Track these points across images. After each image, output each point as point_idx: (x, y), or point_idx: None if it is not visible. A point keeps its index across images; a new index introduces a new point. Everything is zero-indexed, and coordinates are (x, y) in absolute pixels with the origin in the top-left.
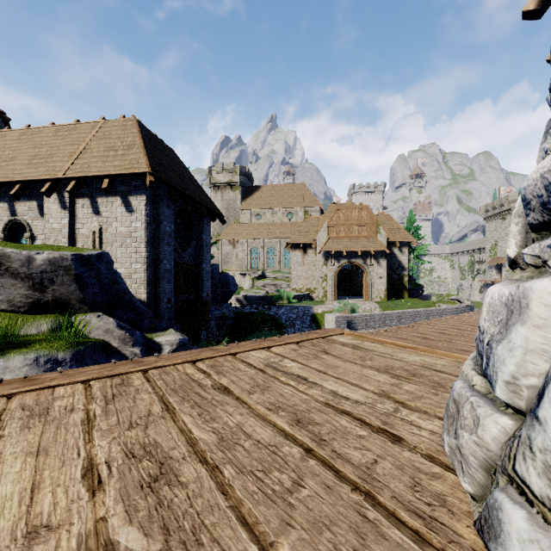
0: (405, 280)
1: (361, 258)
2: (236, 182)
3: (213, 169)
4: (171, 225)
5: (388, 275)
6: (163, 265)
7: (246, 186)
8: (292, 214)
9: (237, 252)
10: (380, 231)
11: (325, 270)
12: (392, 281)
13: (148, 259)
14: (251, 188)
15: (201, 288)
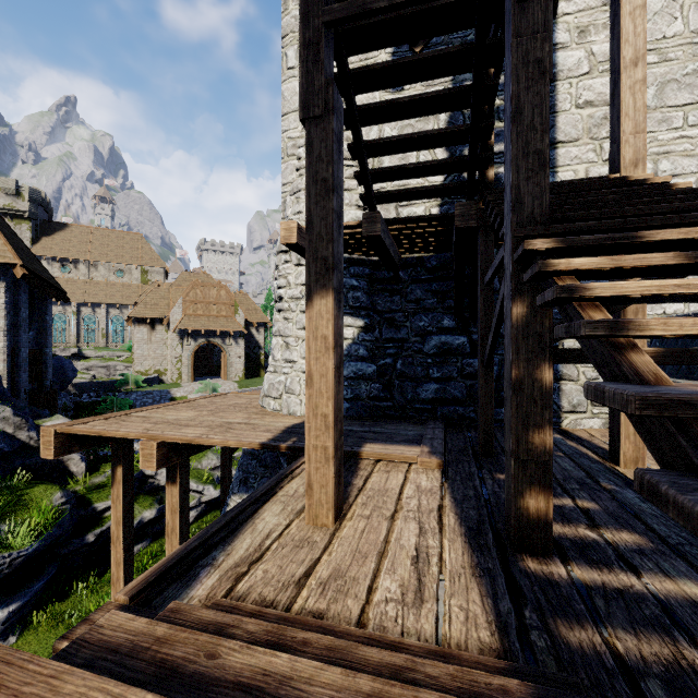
0: (262, 358)
1: (220, 338)
2: (22, 212)
3: None
4: (26, 310)
5: (246, 354)
6: (21, 354)
7: (41, 219)
8: (123, 272)
9: None
10: (238, 311)
11: (180, 350)
12: (250, 360)
13: (8, 349)
14: (51, 223)
15: (45, 376)
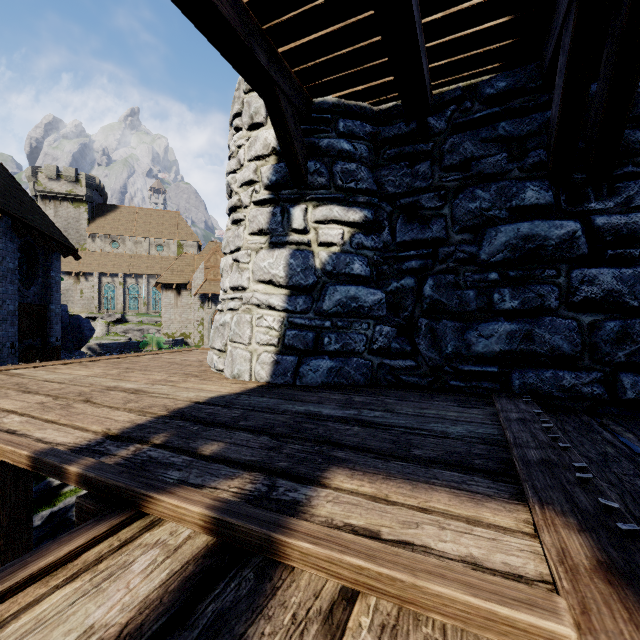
0: None
1: None
2: (80, 196)
3: (40, 170)
4: (15, 261)
5: None
6: (5, 306)
7: (96, 202)
8: (163, 247)
9: (82, 289)
10: None
11: (201, 314)
12: None
13: None
14: (104, 206)
15: (49, 333)
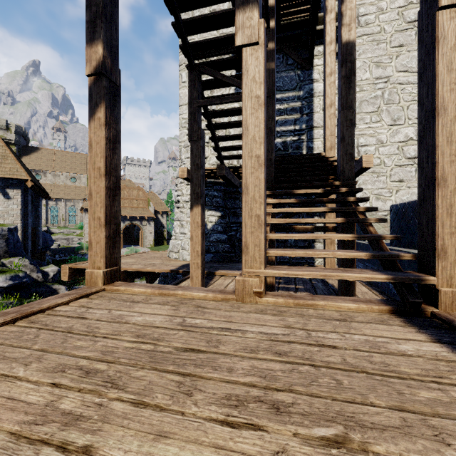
0: (165, 234)
1: (139, 221)
2: (10, 140)
3: None
4: (31, 205)
5: (155, 231)
6: (29, 230)
7: (22, 145)
8: (75, 179)
9: None
10: (150, 204)
11: None
12: (157, 235)
13: (22, 227)
14: (28, 147)
15: (38, 243)
